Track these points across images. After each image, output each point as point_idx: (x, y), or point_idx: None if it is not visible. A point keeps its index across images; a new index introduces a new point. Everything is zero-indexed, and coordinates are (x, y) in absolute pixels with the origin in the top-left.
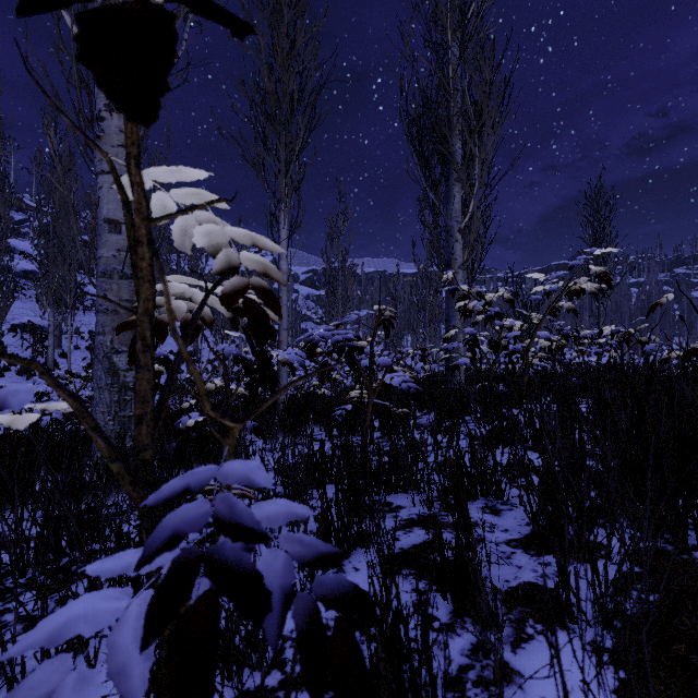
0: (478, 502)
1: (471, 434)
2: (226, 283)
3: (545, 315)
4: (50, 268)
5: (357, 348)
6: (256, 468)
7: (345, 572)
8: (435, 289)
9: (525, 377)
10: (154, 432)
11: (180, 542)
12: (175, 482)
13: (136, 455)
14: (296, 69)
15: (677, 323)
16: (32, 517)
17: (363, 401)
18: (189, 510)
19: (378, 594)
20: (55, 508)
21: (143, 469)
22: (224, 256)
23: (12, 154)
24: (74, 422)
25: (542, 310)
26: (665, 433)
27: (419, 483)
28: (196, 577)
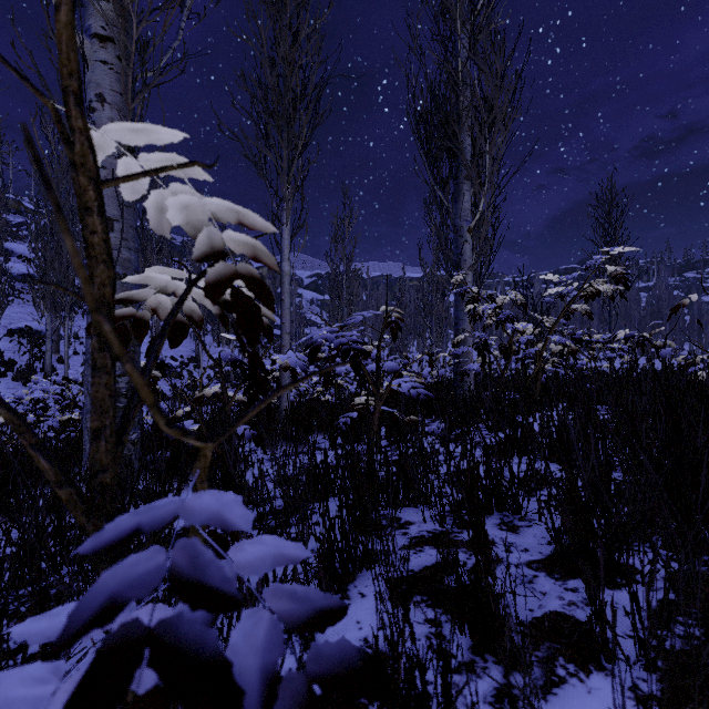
0: (493, 517)
1: (485, 444)
2: (209, 270)
3: (559, 318)
4: (48, 272)
5: (362, 351)
6: (232, 502)
7: (349, 598)
8: (442, 293)
9: (537, 383)
10: (116, 449)
11: (117, 613)
12: (121, 522)
13: (93, 478)
14: (298, 62)
15: (688, 328)
16: (6, 536)
17: (369, 409)
18: (135, 564)
19: (387, 626)
20: (32, 526)
21: (101, 495)
22: (205, 238)
23: (11, 156)
24: (71, 429)
25: (550, 315)
26: (704, 444)
27: (430, 497)
28: (136, 667)
